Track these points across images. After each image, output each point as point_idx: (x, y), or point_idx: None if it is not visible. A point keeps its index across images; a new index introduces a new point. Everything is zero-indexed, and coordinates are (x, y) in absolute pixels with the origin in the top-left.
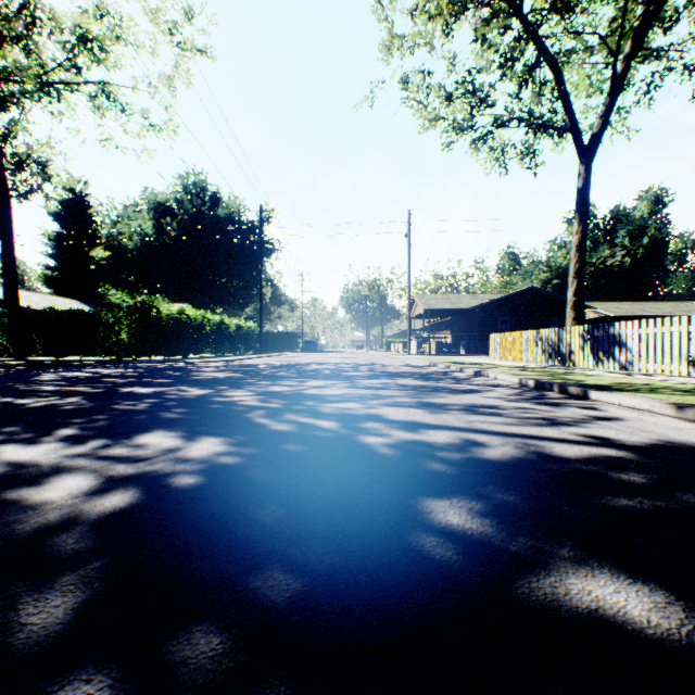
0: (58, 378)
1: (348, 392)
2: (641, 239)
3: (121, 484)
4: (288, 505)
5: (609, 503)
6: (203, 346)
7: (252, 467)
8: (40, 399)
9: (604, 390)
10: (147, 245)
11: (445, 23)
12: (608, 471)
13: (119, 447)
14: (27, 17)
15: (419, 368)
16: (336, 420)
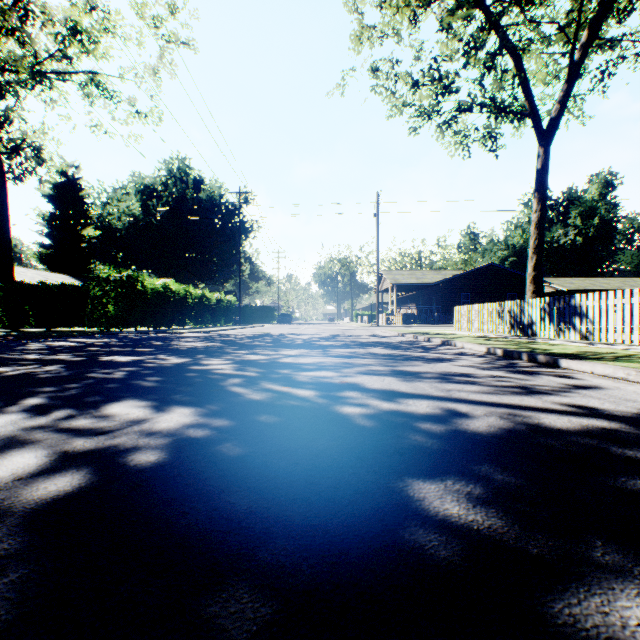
0: (43, 347)
1: (322, 361)
2: (591, 219)
3: (73, 462)
4: (259, 489)
5: (626, 486)
6: (186, 318)
7: (222, 441)
8: (19, 367)
9: (574, 358)
10: (134, 225)
11: (413, 14)
12: (609, 446)
13: (83, 419)
14: (20, 10)
15: (389, 338)
16: (311, 389)
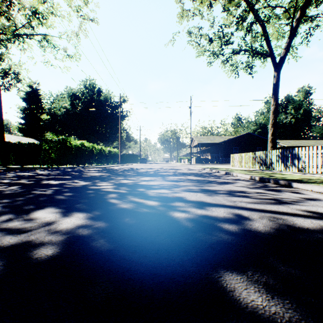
0: (14, 176)
1: (162, 183)
2: (299, 110)
3: None
4: (116, 280)
5: None
6: (92, 160)
7: (98, 238)
8: None
9: (300, 182)
10: (67, 113)
11: (209, 3)
12: None
13: (16, 221)
14: (7, 2)
15: (197, 171)
16: (156, 201)
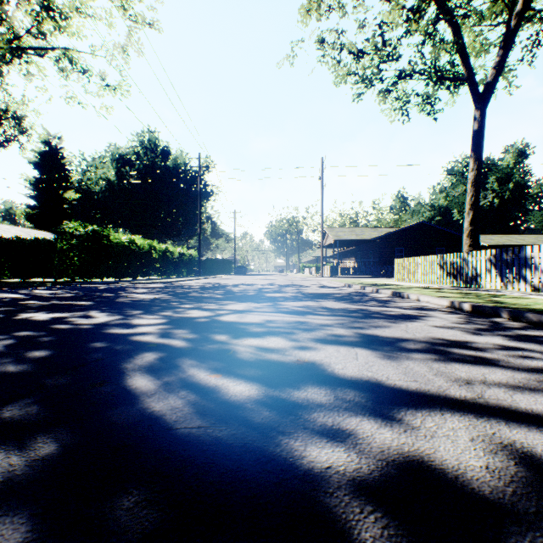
0: None
1: (271, 319)
2: (507, 184)
3: None
4: None
5: None
6: (150, 270)
7: None
8: None
9: None
10: (110, 189)
11: None
12: None
13: None
14: None
15: (337, 289)
16: (252, 380)
